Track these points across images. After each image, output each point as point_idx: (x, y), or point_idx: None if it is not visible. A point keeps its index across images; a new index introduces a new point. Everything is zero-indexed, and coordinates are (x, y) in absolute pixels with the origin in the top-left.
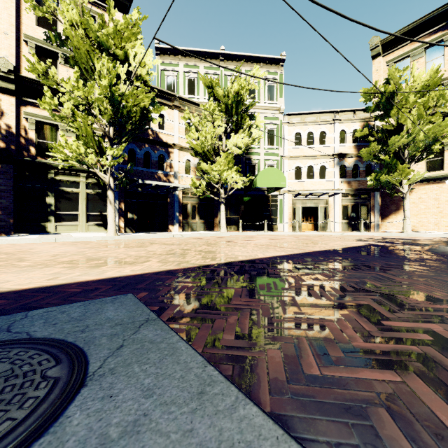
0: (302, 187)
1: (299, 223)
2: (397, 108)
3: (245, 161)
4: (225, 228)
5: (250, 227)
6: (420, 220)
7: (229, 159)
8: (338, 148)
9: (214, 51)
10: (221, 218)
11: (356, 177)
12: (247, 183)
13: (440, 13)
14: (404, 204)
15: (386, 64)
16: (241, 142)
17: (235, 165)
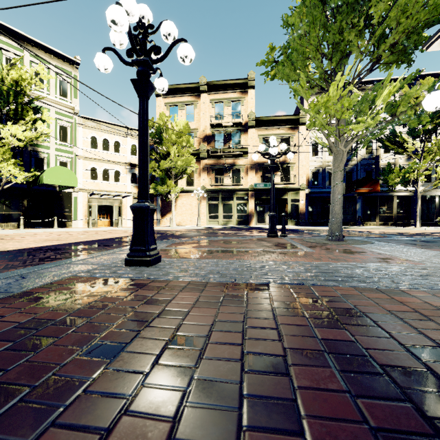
0: (98, 187)
1: (95, 220)
2: (166, 141)
3: (30, 152)
4: None
5: (38, 224)
6: (183, 218)
7: (5, 149)
8: (130, 158)
9: None
10: None
11: None
12: (31, 178)
13: (192, 87)
14: (172, 207)
15: (165, 104)
16: (23, 135)
17: (15, 154)
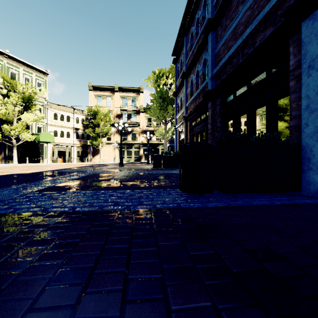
0: (58, 141)
1: (56, 159)
2: (98, 118)
3: None
4: (17, 162)
5: (24, 161)
6: (105, 158)
7: (24, 125)
8: (75, 125)
9: (1, 50)
10: (14, 156)
11: (83, 139)
12: (33, 138)
13: (110, 88)
14: (100, 152)
15: (94, 95)
16: (32, 118)
17: None
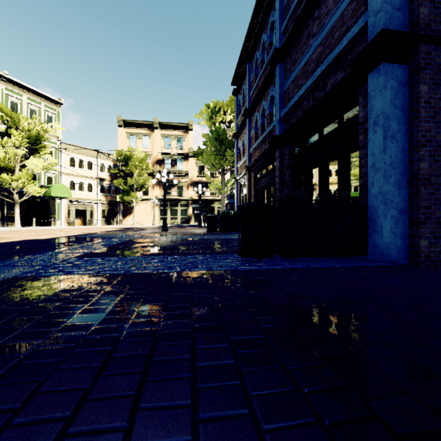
0: (75, 195)
1: (73, 220)
2: (131, 165)
3: None
4: (20, 224)
5: (28, 223)
6: (140, 219)
7: (30, 174)
8: (100, 174)
9: None
10: (16, 216)
11: (110, 193)
12: (42, 192)
13: (148, 123)
14: (134, 211)
15: (126, 133)
16: (41, 165)
17: None
